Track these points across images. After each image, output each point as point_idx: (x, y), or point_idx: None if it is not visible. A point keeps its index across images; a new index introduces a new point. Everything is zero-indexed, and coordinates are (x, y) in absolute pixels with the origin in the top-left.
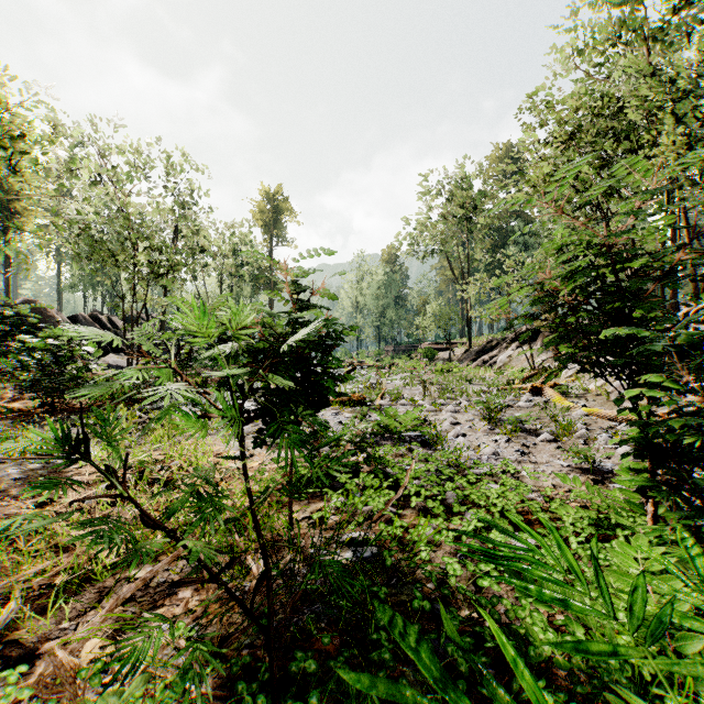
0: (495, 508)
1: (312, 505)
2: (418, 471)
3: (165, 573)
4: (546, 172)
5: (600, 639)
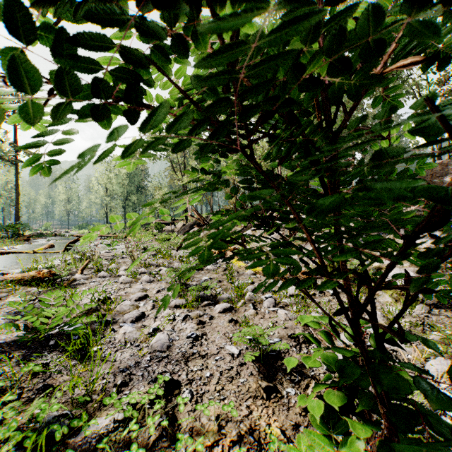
0: None
1: None
2: None
3: None
4: None
5: None
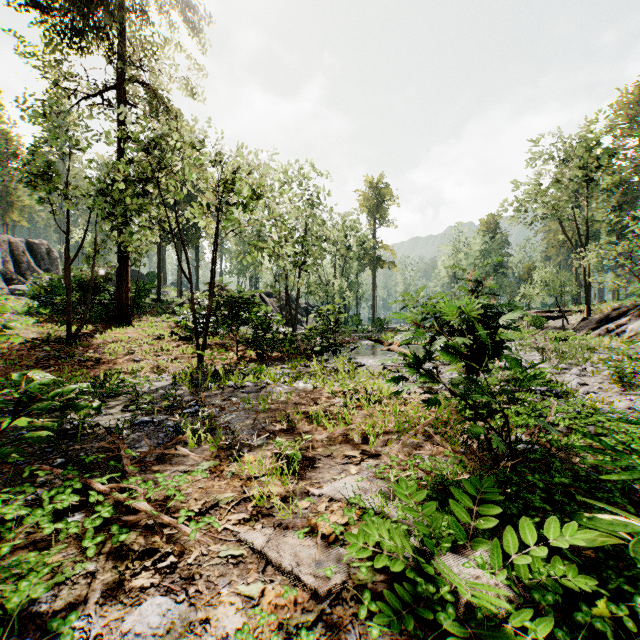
0: (633, 434)
1: (479, 422)
2: (560, 408)
3: (410, 439)
4: None
5: None
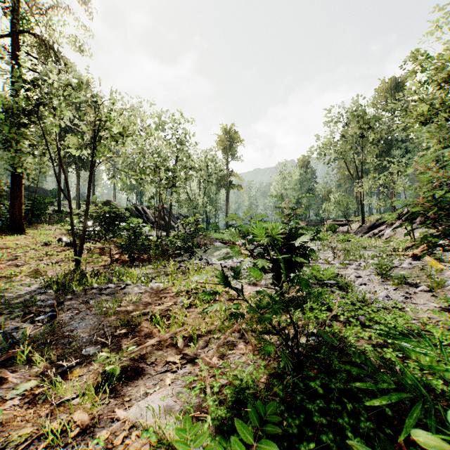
0: (390, 325)
1: (284, 315)
2: (341, 302)
3: (228, 337)
4: (423, 110)
5: (449, 380)
